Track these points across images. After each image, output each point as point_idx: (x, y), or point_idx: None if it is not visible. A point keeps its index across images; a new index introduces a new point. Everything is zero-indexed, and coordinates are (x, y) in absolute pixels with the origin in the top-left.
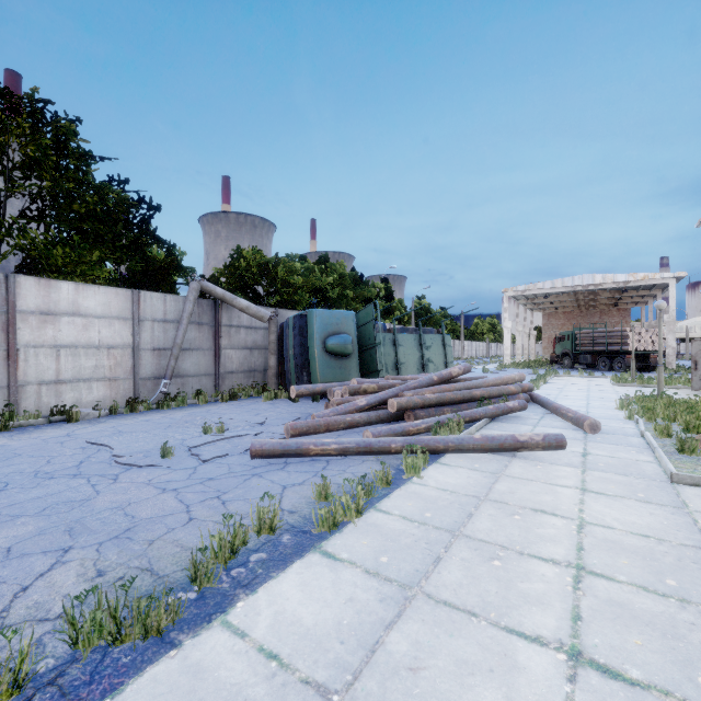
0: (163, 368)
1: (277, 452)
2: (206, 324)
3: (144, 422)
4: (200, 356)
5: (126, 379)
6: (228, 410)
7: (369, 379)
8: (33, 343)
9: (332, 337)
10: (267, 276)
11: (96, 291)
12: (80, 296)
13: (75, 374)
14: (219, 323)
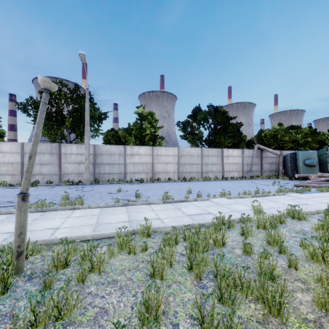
0: (248, 169)
1: (301, 185)
2: (258, 157)
3: (253, 181)
4: (257, 166)
5: (241, 171)
6: (271, 180)
7: (325, 173)
8: (225, 163)
9: (307, 160)
10: (273, 138)
11: (235, 150)
12: (232, 152)
13: (232, 170)
14: (262, 156)
